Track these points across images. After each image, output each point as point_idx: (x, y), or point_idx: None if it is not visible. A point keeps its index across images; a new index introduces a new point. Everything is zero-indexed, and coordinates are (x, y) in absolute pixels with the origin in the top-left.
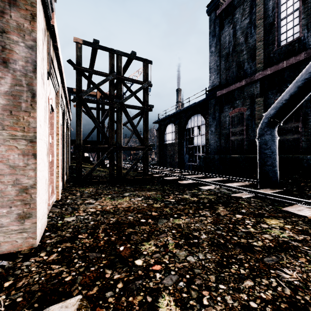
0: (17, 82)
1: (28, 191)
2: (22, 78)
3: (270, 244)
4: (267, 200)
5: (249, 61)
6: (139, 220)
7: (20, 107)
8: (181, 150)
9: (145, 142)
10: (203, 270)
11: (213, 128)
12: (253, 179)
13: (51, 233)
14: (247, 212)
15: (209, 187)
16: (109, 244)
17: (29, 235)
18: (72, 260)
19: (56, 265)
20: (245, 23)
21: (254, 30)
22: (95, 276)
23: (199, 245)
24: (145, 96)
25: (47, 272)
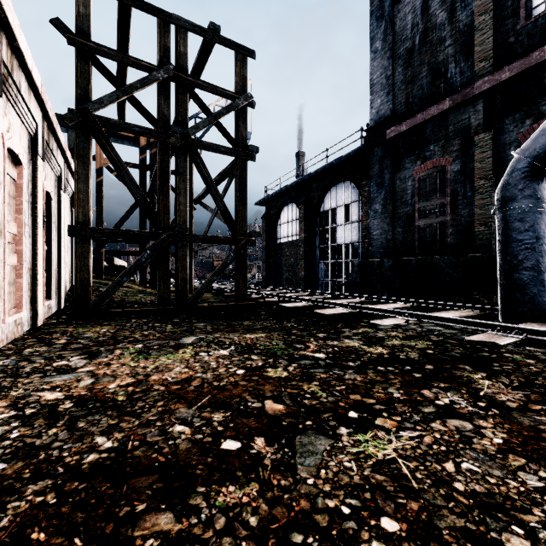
0: None
1: None
2: None
3: None
4: None
5: (459, 59)
6: (216, 443)
7: None
8: (312, 255)
9: (239, 226)
10: None
11: (378, 205)
12: (476, 303)
13: None
14: None
15: (392, 321)
16: None
17: None
18: None
19: None
20: None
21: None
22: None
23: None
24: (239, 127)
25: None
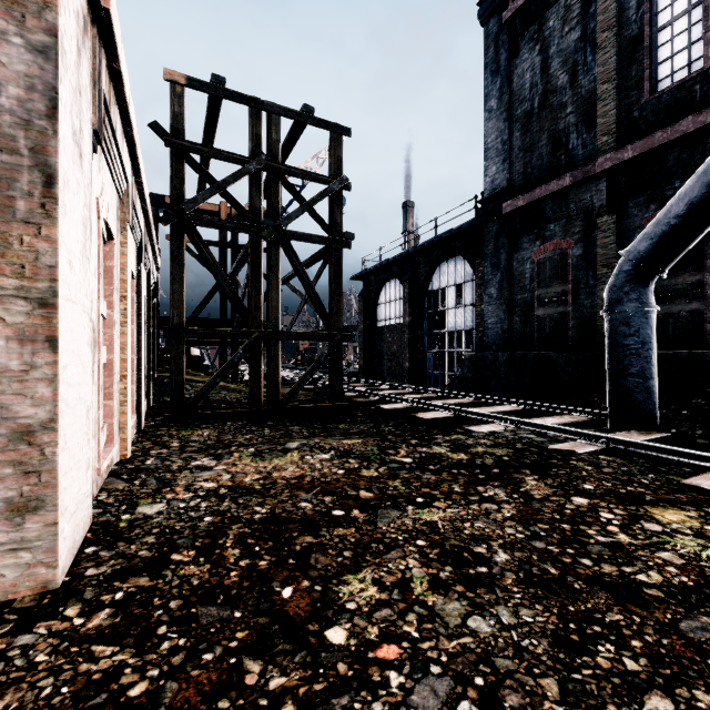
0: (3, 142)
1: (34, 438)
2: (18, 132)
3: (684, 578)
4: (639, 459)
5: (581, 129)
6: (329, 512)
7: (12, 211)
8: (418, 342)
9: (334, 320)
10: (520, 661)
11: (493, 289)
12: (592, 407)
13: (101, 547)
14: (598, 490)
15: (490, 427)
16: (253, 579)
17: (38, 558)
18: (151, 630)
19: (105, 646)
20: (571, 39)
21: (594, 57)
22: (215, 682)
23: (496, 583)
24: (334, 213)
25: (79, 668)
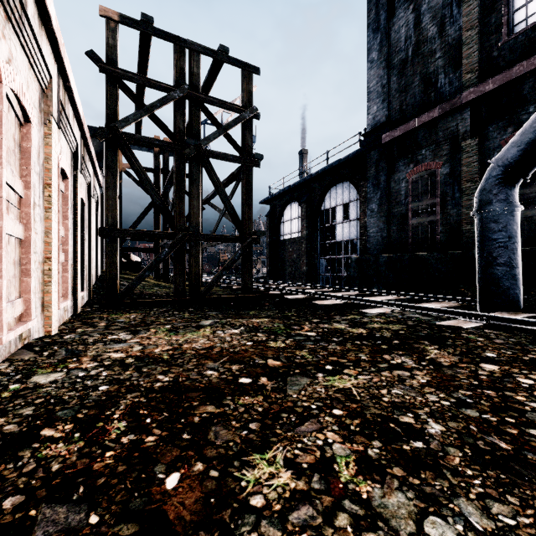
0: None
1: None
2: None
3: None
4: (520, 333)
5: (448, 70)
6: (235, 379)
7: None
8: (313, 251)
9: (245, 226)
10: None
11: (374, 205)
12: (460, 296)
13: None
14: (502, 358)
15: (379, 310)
16: (132, 462)
17: None
18: None
19: None
20: None
21: (459, 10)
22: None
23: (441, 463)
24: (245, 137)
25: None
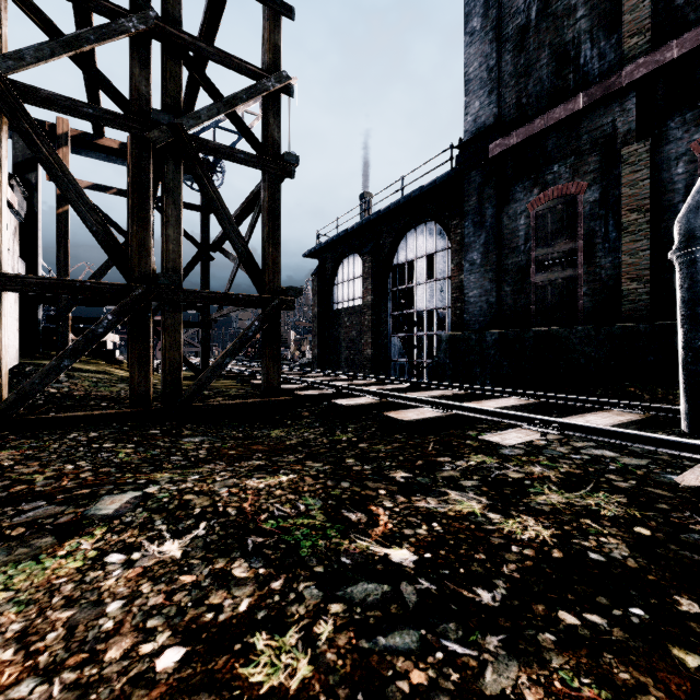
0: None
1: None
2: None
3: None
4: None
5: (597, 36)
6: None
7: None
8: (381, 325)
9: (268, 278)
10: None
11: (475, 254)
12: (632, 399)
13: None
14: None
15: (519, 435)
16: None
17: None
18: None
19: None
20: None
21: None
22: None
23: None
24: (268, 124)
25: None
